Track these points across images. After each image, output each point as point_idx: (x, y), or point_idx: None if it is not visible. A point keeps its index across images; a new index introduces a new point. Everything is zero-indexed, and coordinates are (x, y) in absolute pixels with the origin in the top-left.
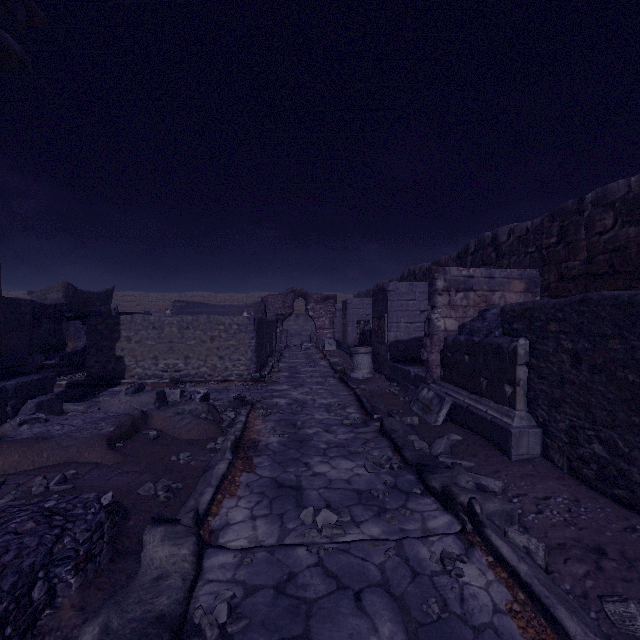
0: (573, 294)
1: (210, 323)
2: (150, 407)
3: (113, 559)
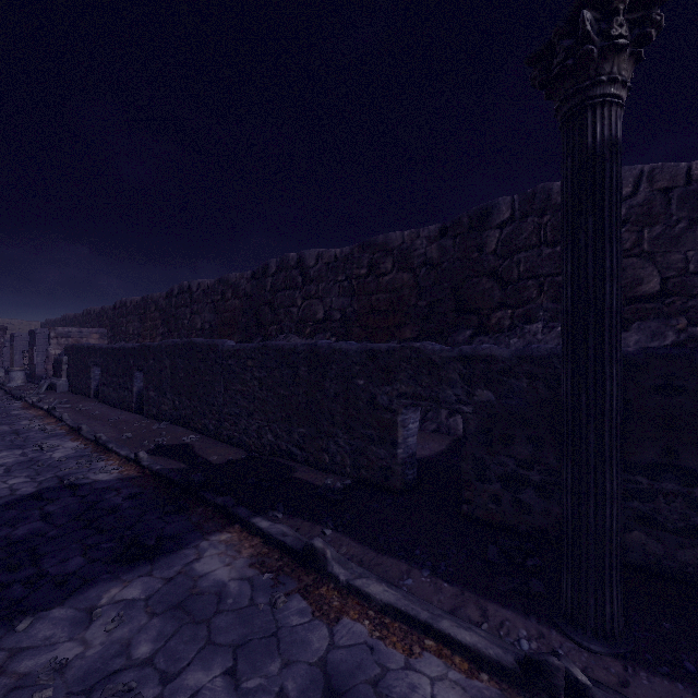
0: (146, 338)
1: None
2: None
3: None
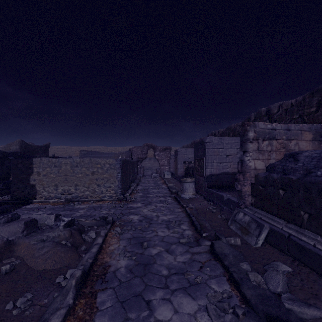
0: None
1: (91, 163)
2: (18, 235)
3: None
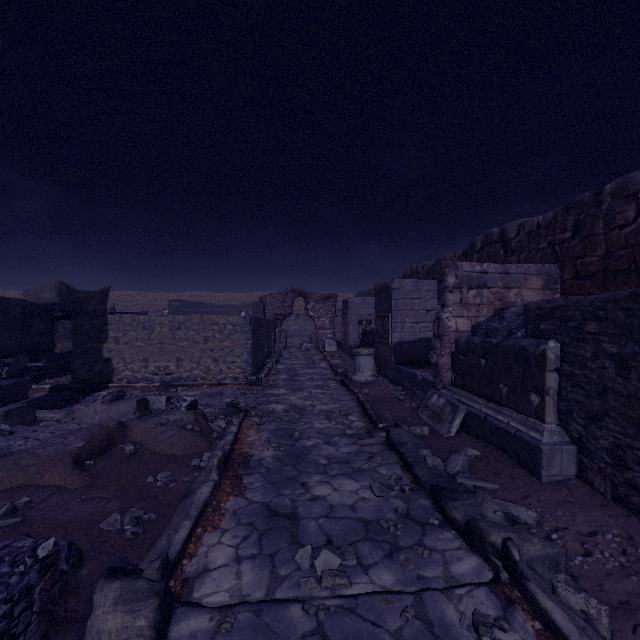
0: (590, 292)
1: (203, 323)
2: (129, 417)
3: (46, 633)
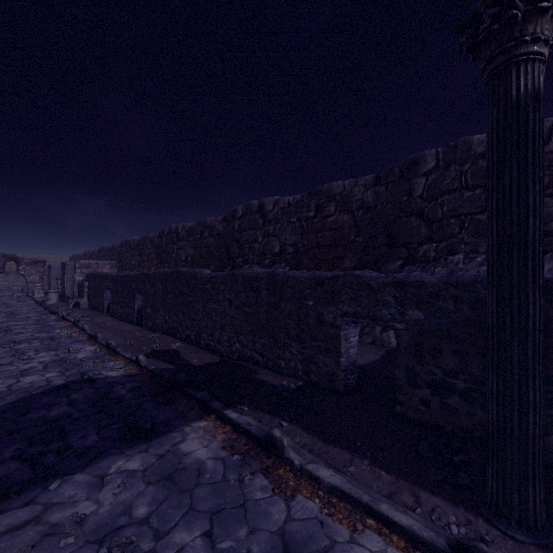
0: (144, 268)
1: None
2: None
3: None
